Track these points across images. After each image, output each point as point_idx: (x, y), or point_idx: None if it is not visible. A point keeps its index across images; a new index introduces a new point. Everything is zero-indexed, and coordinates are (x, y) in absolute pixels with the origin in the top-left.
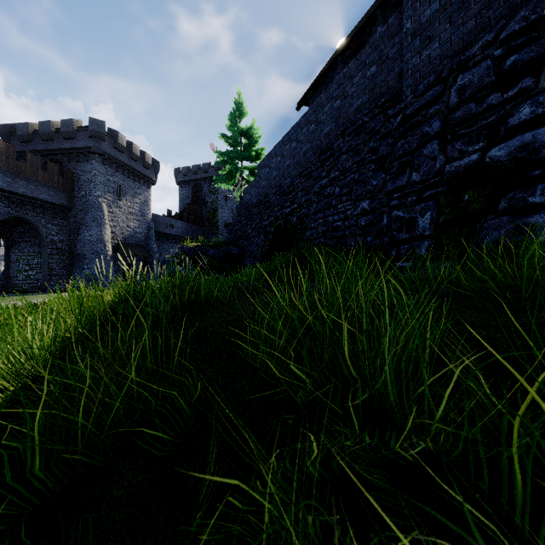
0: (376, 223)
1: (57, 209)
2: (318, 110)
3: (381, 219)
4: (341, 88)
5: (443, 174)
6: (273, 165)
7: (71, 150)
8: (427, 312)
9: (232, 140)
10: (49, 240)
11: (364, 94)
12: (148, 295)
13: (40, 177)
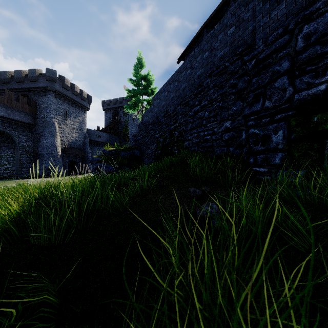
0: (236, 137)
1: (26, 126)
2: (193, 60)
3: (240, 134)
4: (208, 44)
5: (292, 101)
6: (162, 98)
7: (35, 88)
8: (327, 244)
9: (136, 82)
10: (21, 145)
11: (225, 46)
12: (42, 212)
13: (14, 105)
